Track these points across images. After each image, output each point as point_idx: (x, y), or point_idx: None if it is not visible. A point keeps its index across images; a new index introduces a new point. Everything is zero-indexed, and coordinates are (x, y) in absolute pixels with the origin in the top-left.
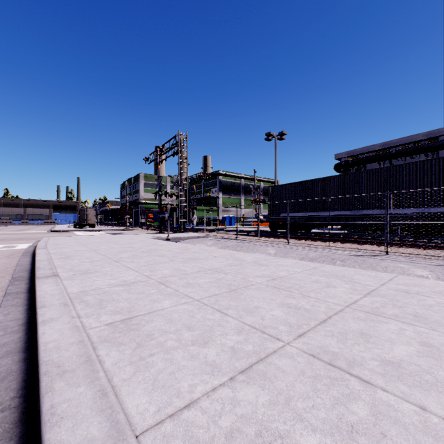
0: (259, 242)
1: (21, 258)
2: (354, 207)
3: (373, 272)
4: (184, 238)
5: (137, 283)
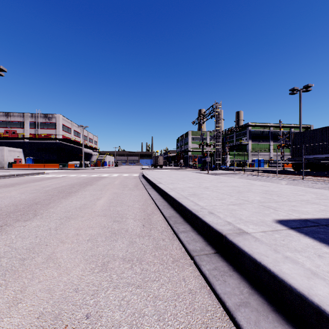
0: (277, 177)
1: (140, 179)
2: None
3: None
4: (218, 174)
5: (194, 187)
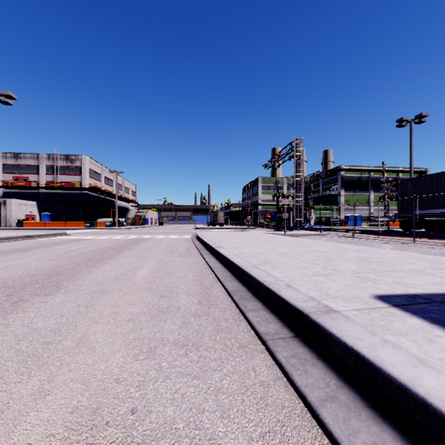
0: (378, 240)
1: (194, 241)
2: None
3: None
4: (299, 235)
5: (266, 252)
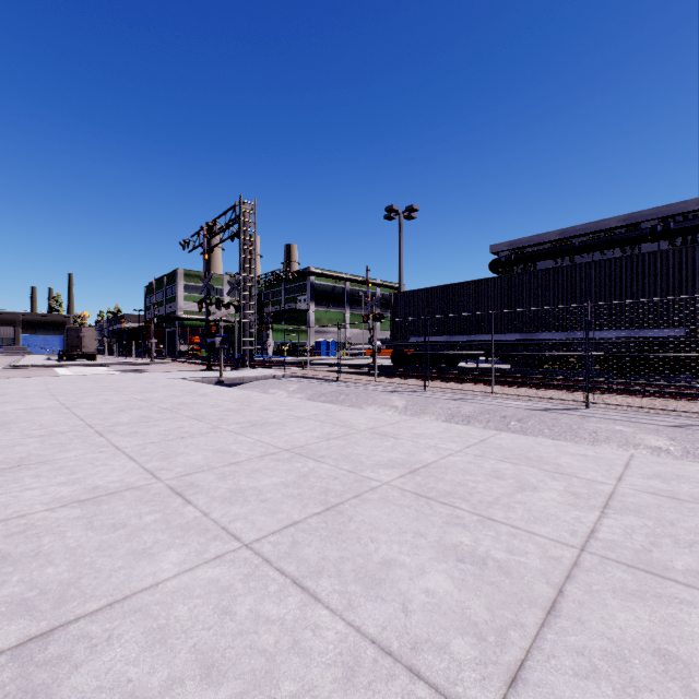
0: (376, 385)
1: None
2: (526, 328)
3: (589, 449)
4: (249, 380)
5: (120, 494)
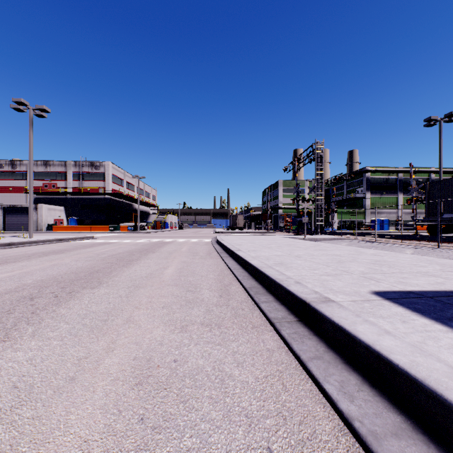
0: (401, 245)
1: (213, 245)
2: None
3: None
4: (319, 240)
5: (283, 255)
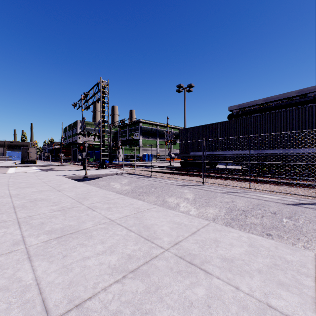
0: (173, 180)
1: None
2: (258, 147)
3: None
4: (102, 176)
5: None
